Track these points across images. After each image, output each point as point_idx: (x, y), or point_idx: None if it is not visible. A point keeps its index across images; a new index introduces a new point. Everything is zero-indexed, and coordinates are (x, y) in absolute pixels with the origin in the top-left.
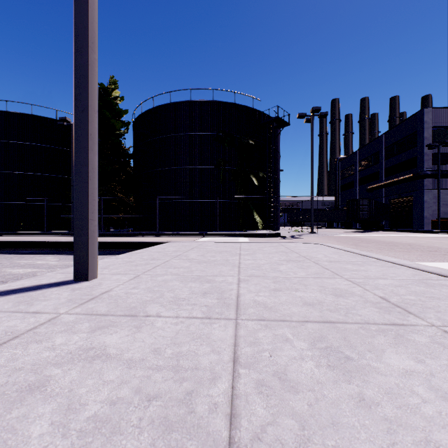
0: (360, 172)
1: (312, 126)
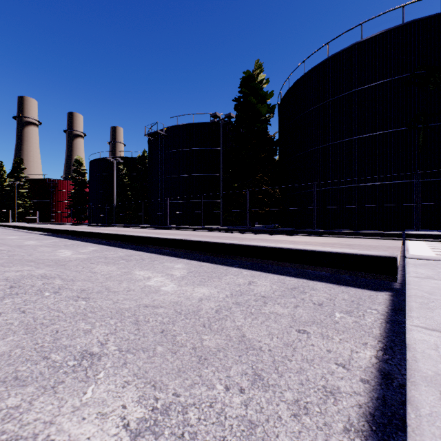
0: None
1: None
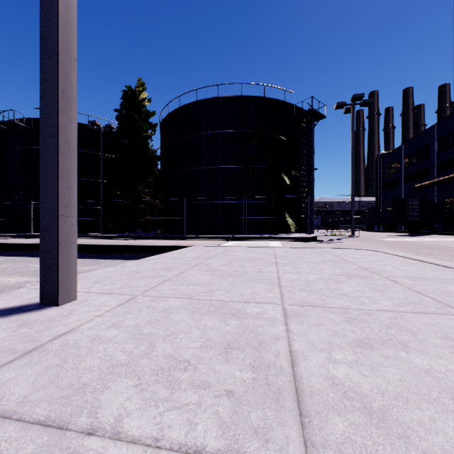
0: (405, 169)
1: (353, 116)
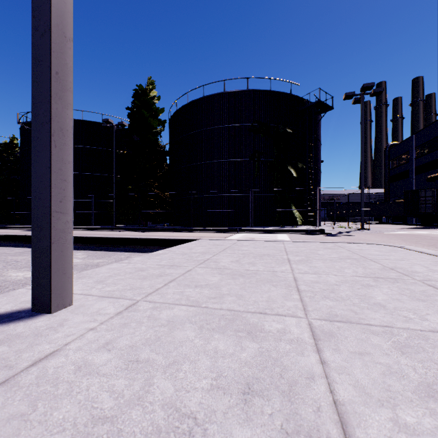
0: (417, 159)
1: (362, 106)
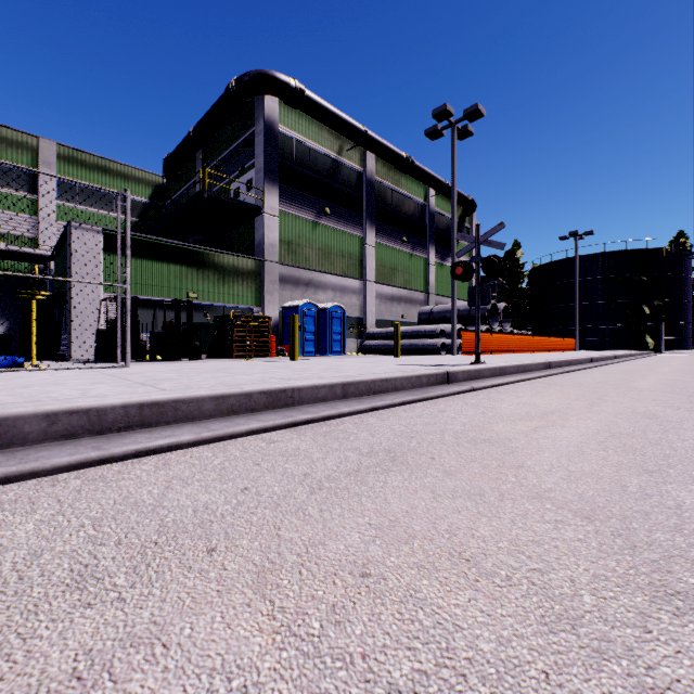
0: None
1: None
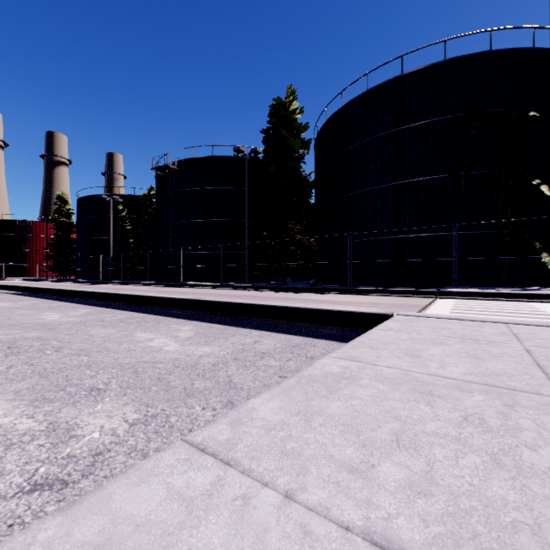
0: None
1: None
